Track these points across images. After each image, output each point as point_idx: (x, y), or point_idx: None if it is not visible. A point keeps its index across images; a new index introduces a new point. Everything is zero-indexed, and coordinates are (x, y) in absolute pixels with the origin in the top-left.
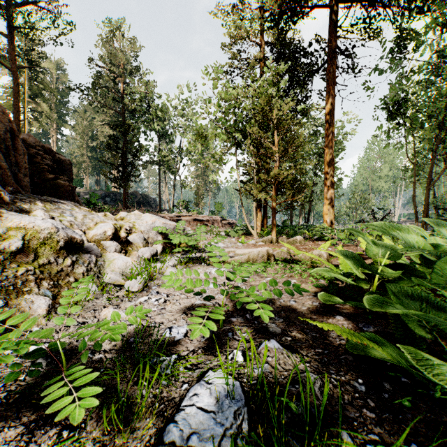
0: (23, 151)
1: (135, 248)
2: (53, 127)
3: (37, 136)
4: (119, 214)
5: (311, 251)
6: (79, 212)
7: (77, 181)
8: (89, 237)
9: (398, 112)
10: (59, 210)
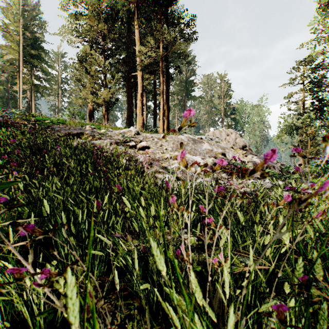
0: None
1: None
2: None
3: None
4: None
5: None
6: None
7: None
8: None
9: None
10: None
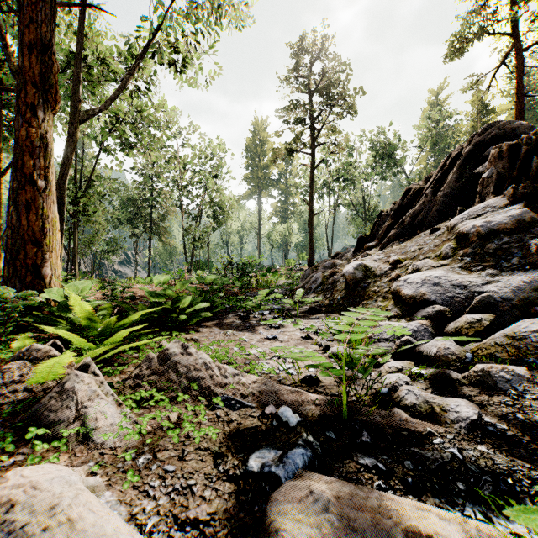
0: None
1: None
2: None
3: None
4: None
5: None
6: None
7: None
8: None
9: None
10: None
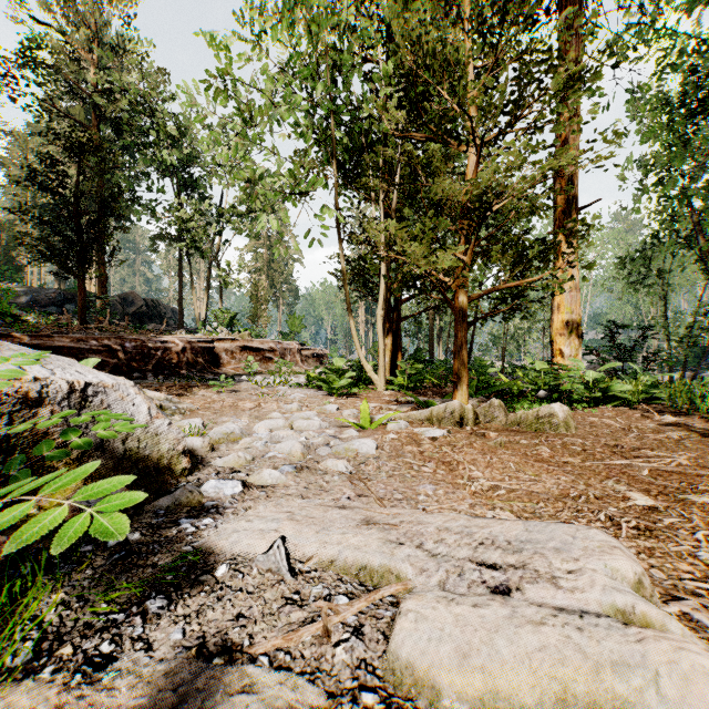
0: None
1: None
2: None
3: None
4: None
5: None
6: None
7: (6, 269)
8: None
9: None
10: None
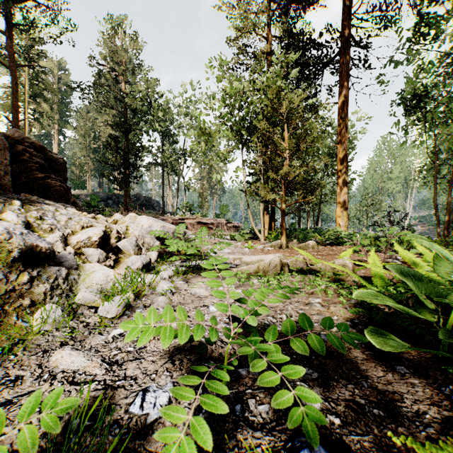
0: (4, 146)
1: (127, 256)
2: (55, 128)
3: (39, 138)
4: (114, 216)
5: (327, 258)
6: (64, 214)
7: (79, 183)
8: (72, 243)
9: (417, 106)
10: (40, 212)
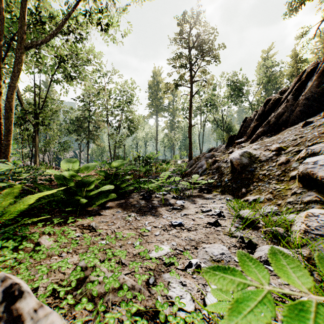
0: None
1: None
2: None
3: None
4: None
5: None
6: None
7: None
8: None
9: None
10: None
